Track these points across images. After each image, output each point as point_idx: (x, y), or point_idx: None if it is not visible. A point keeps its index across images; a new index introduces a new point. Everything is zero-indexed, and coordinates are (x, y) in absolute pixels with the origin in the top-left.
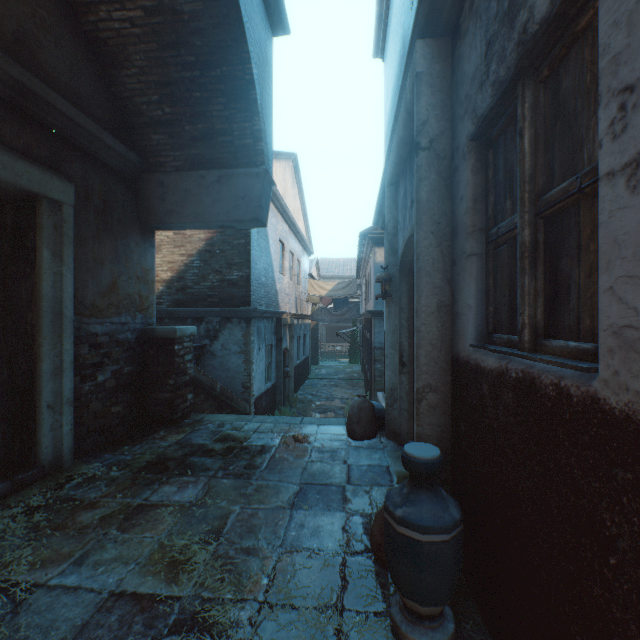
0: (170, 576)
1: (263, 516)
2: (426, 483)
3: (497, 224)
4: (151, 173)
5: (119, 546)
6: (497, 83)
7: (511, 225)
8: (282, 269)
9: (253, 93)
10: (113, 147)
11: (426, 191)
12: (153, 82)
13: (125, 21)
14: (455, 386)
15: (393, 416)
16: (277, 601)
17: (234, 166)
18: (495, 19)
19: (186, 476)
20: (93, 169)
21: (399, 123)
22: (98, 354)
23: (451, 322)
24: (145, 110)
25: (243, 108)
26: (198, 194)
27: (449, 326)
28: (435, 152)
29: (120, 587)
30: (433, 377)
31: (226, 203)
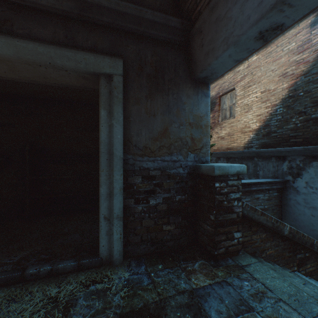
0: None
1: None
2: None
3: None
4: (193, 29)
5: None
6: None
7: None
8: None
9: None
10: (154, 20)
11: None
12: None
13: None
14: None
15: None
16: None
17: None
18: None
19: None
20: (145, 46)
21: None
22: (150, 184)
23: None
24: None
25: None
26: (226, 13)
27: None
28: None
29: None
30: None
31: None
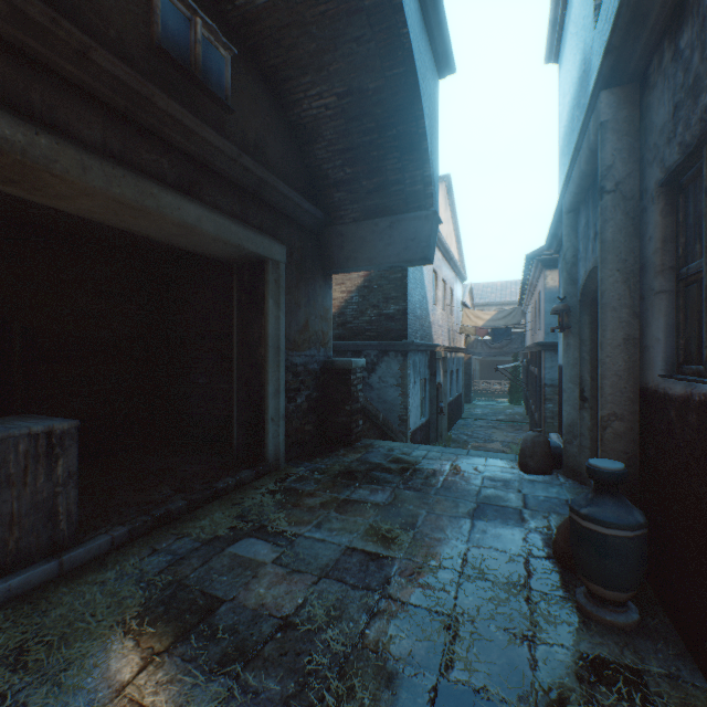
0: (384, 545)
1: (447, 520)
2: (610, 491)
3: (687, 264)
4: (332, 226)
5: (341, 522)
6: (683, 145)
7: (699, 267)
8: (435, 299)
9: (424, 144)
10: (308, 210)
11: (611, 231)
12: (338, 150)
13: (321, 107)
14: (643, 415)
15: (572, 453)
16: (472, 574)
17: (404, 211)
18: (681, 88)
19: (373, 484)
20: (294, 231)
21: (580, 158)
22: (297, 381)
23: (639, 354)
24: (330, 174)
25: (414, 158)
26: (372, 240)
27: (637, 358)
28: (621, 194)
29: (352, 545)
30: (619, 406)
31: (396, 246)
